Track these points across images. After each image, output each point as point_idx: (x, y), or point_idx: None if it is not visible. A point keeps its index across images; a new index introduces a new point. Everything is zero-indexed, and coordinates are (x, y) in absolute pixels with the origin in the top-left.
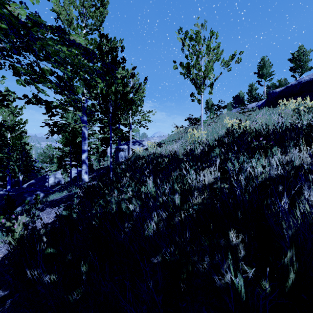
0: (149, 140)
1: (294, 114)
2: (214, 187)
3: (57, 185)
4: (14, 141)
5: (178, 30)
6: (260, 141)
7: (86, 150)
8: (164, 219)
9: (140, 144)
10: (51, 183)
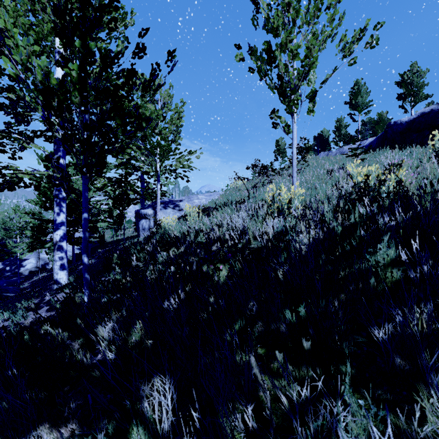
0: (191, 200)
1: None
2: None
3: (40, 271)
4: None
5: None
6: None
7: (63, 222)
8: None
9: (176, 206)
10: (30, 267)
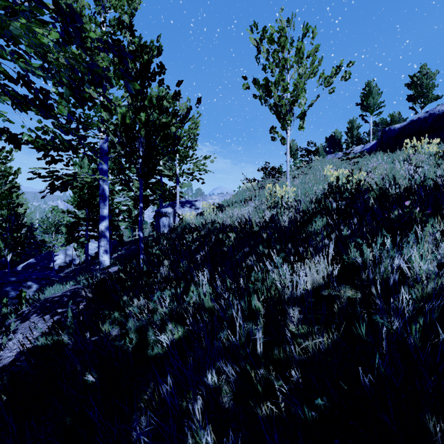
0: (205, 200)
1: (437, 161)
2: (324, 295)
3: (69, 266)
4: None
5: (250, 26)
6: (411, 208)
7: (107, 216)
8: (230, 377)
9: (192, 205)
10: (59, 263)
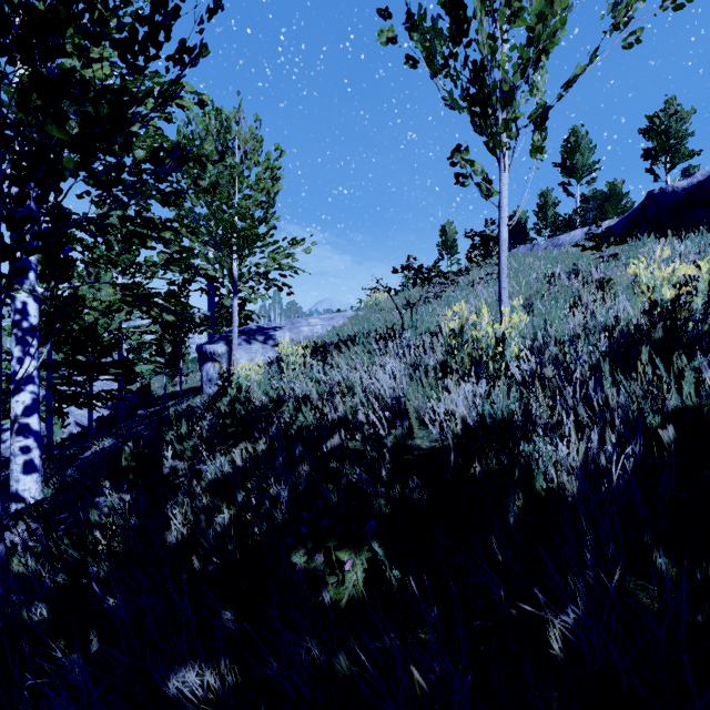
0: (296, 327)
1: None
2: None
3: None
4: None
5: None
6: None
7: (32, 377)
8: None
9: (269, 338)
10: None
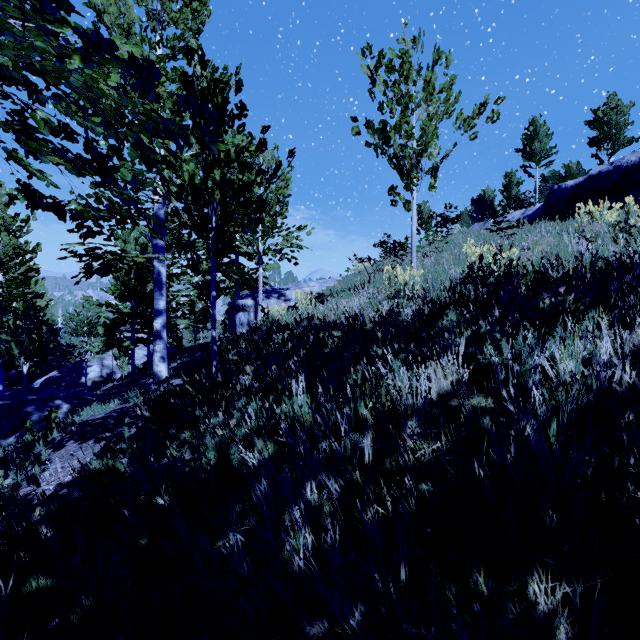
0: (300, 288)
1: (617, 233)
2: (453, 405)
3: (106, 382)
4: (12, 289)
5: (362, 49)
6: (563, 295)
7: (164, 310)
8: (333, 495)
9: (281, 295)
10: (93, 377)
